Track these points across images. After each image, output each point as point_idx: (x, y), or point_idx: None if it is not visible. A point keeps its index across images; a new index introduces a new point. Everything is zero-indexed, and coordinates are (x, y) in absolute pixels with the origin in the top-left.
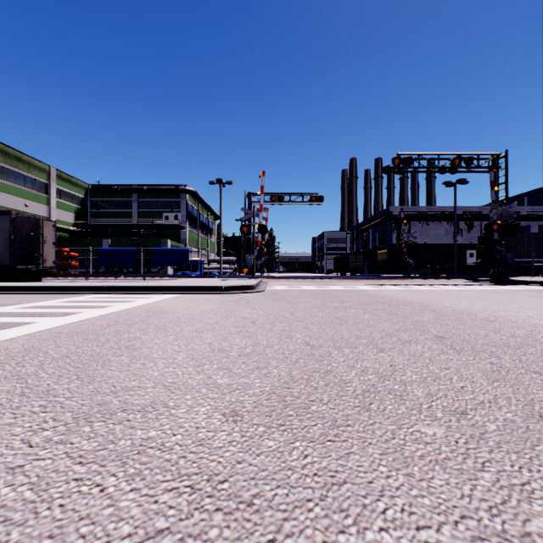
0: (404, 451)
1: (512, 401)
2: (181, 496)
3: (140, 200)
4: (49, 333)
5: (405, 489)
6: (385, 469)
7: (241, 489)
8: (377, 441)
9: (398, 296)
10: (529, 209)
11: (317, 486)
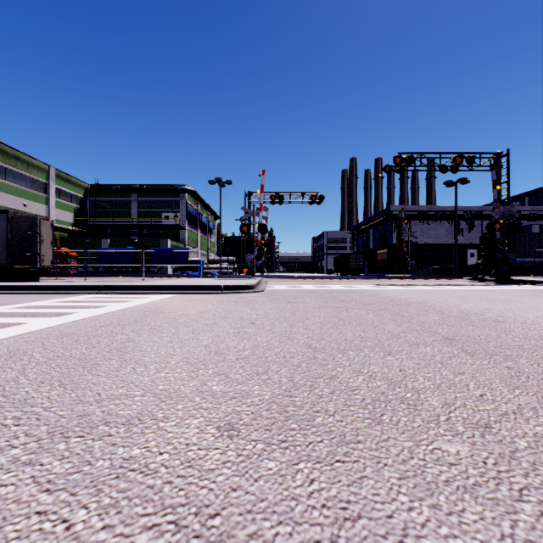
0: (425, 475)
1: (539, 412)
2: (163, 537)
3: (139, 200)
4: (38, 335)
5: (433, 527)
6: (406, 499)
7: (235, 527)
8: (393, 462)
9: (400, 296)
10: (529, 209)
11: (327, 522)
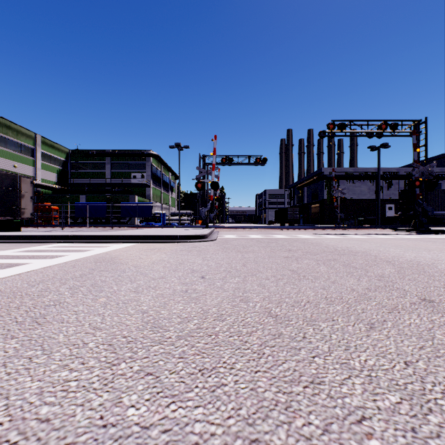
0: None
1: None
2: None
3: (112, 162)
4: None
5: None
6: None
7: None
8: None
9: (341, 245)
10: (438, 170)
11: None
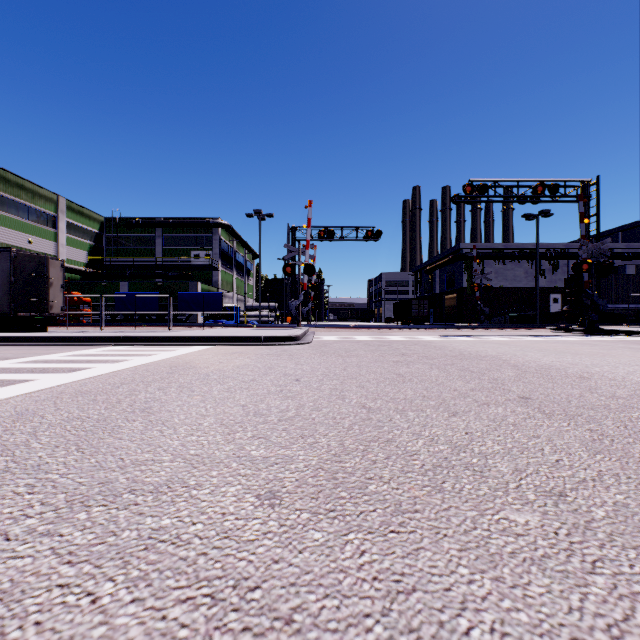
0: (489, 546)
1: (622, 479)
2: (198, 610)
3: (165, 236)
4: (49, 393)
5: (494, 600)
6: (466, 571)
7: (277, 600)
8: (453, 532)
9: (471, 349)
10: (624, 247)
11: (378, 595)
